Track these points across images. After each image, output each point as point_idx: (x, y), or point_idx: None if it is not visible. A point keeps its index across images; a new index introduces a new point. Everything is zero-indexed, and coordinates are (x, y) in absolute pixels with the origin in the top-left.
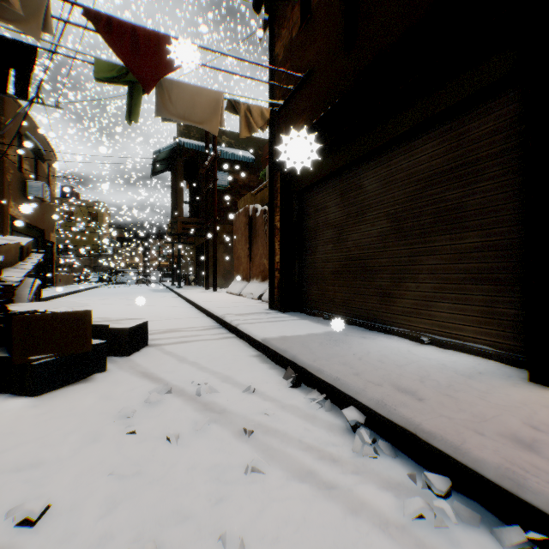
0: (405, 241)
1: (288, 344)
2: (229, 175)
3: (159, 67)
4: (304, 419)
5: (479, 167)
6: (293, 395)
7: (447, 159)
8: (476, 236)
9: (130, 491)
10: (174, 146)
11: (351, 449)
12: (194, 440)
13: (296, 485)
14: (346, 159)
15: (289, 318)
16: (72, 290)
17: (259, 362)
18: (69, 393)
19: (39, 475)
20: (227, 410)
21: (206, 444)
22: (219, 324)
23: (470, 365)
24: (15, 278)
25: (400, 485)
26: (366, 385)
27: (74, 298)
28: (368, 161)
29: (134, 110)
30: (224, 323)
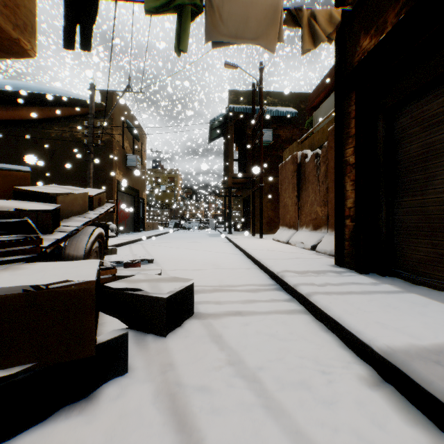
0: None
1: None
2: (273, 132)
3: None
4: None
5: None
6: None
7: None
8: None
9: None
10: (226, 113)
11: None
12: None
13: None
14: None
15: (382, 288)
16: (153, 234)
17: (392, 411)
18: None
19: None
20: None
21: None
22: (275, 282)
23: None
24: (70, 227)
25: None
26: None
27: (152, 241)
28: None
29: (182, 37)
30: (283, 284)
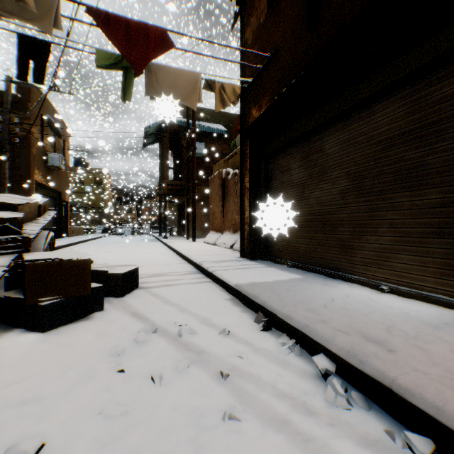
0: (364, 198)
1: (258, 290)
2: (205, 145)
3: (147, 53)
4: (276, 363)
5: (441, 127)
6: (264, 339)
7: (407, 121)
8: (437, 192)
9: (117, 432)
10: (161, 122)
11: (323, 398)
12: (175, 381)
13: (272, 436)
14: (308, 126)
15: (257, 266)
16: (81, 239)
17: (232, 305)
18: (72, 330)
19: (39, 410)
20: (205, 351)
21: (186, 386)
22: (197, 270)
23: (433, 315)
24: (33, 231)
25: (377, 443)
26: (335, 333)
27: (82, 246)
28: (329, 127)
29: (127, 90)
30: (201, 269)
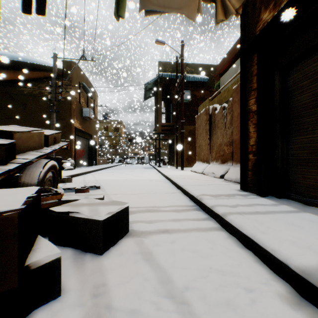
0: None
1: None
2: (190, 92)
3: None
4: None
5: None
6: None
7: None
8: None
9: None
10: (156, 78)
11: None
12: None
13: None
14: None
15: (282, 208)
16: (103, 167)
17: None
18: None
19: None
20: None
21: None
22: (195, 204)
23: None
24: (25, 159)
25: None
26: None
27: (101, 172)
28: None
29: (120, 5)
30: (201, 205)
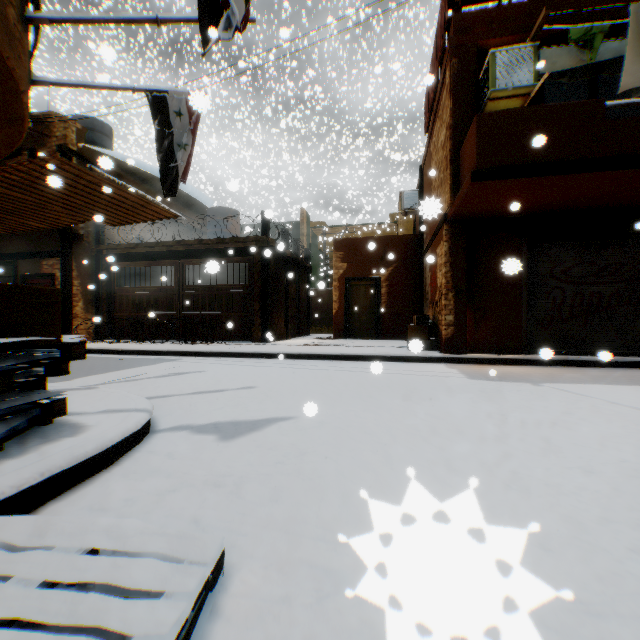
0: None
1: None
2: None
3: None
4: None
5: None
6: None
7: None
8: None
9: None
10: None
11: None
12: None
13: None
14: None
15: None
16: None
17: None
18: None
19: None
20: None
21: None
22: None
23: None
24: None
25: None
26: None
27: None
28: None
29: None
30: None
